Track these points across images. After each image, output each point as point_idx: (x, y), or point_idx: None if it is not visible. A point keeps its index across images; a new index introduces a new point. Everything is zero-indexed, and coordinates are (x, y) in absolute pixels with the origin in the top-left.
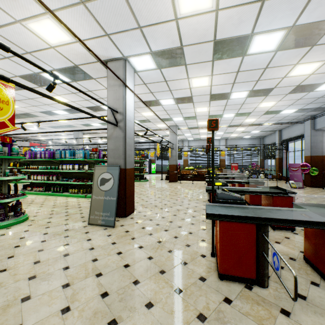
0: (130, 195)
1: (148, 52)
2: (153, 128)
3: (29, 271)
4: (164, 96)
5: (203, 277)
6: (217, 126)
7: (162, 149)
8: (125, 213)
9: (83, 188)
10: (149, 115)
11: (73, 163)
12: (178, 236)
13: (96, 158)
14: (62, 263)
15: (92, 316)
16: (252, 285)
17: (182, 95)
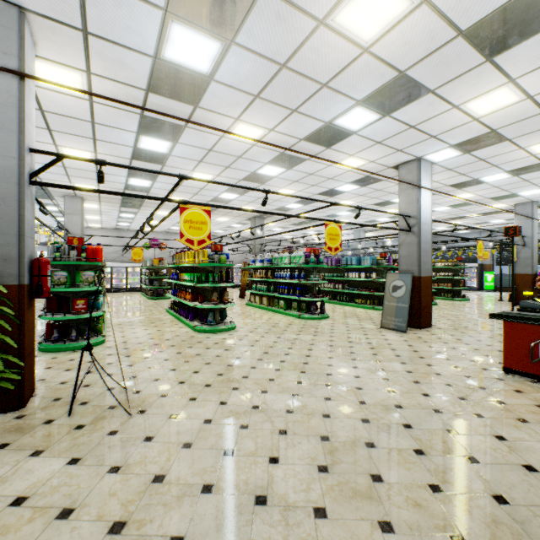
0: (426, 307)
1: (446, 147)
2: (480, 211)
3: (346, 339)
4: (485, 173)
5: (486, 369)
6: (515, 233)
7: (500, 246)
8: (419, 325)
9: (369, 300)
10: (465, 197)
11: (358, 271)
12: (479, 349)
13: (384, 264)
14: (366, 341)
15: (390, 359)
16: (538, 382)
17: (521, 165)
